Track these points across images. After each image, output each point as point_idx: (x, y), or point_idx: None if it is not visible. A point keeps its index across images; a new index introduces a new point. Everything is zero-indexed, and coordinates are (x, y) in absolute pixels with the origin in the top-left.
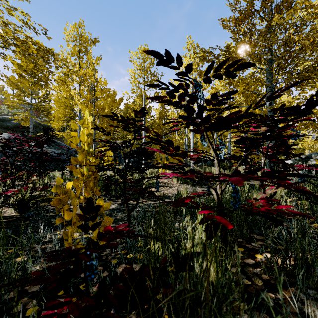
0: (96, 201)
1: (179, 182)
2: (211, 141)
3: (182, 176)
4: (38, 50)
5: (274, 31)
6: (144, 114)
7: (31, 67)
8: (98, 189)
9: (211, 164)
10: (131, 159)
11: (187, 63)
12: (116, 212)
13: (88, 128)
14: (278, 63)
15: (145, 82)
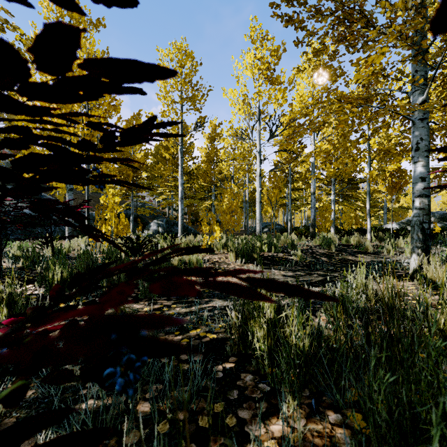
0: None
1: (240, 259)
2: None
3: None
4: None
5: None
6: None
7: None
8: None
9: (283, 230)
10: (163, 222)
11: (250, 62)
12: None
13: None
14: None
15: (182, 98)
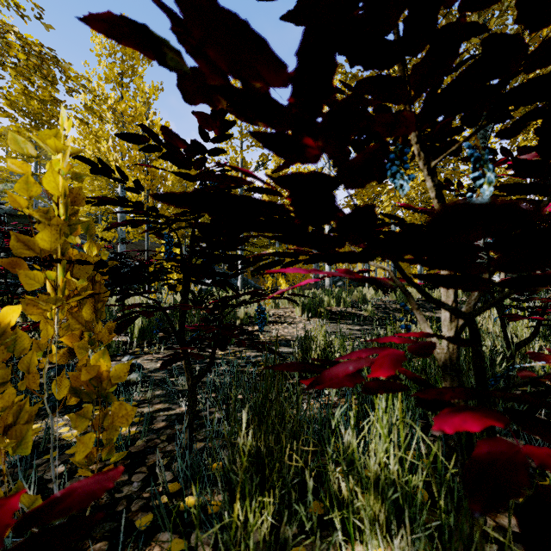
0: (90, 361)
1: (306, 313)
2: (436, 163)
3: (345, 276)
4: (27, 54)
5: (502, 1)
6: (225, 129)
7: (36, 107)
8: (109, 327)
9: (360, 284)
10: None
11: None
12: (177, 375)
13: (64, 155)
14: None
15: (243, 134)
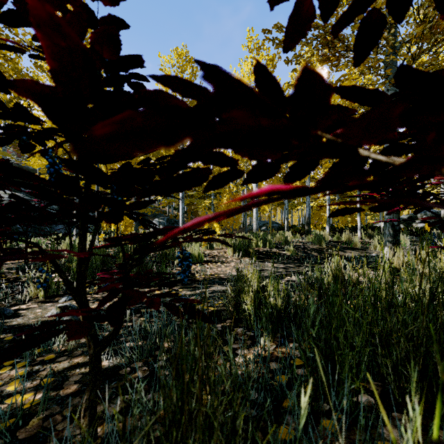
0: None
1: (237, 253)
2: None
3: None
4: None
5: None
6: None
7: None
8: None
9: (280, 228)
10: (164, 221)
11: (247, 70)
12: None
13: None
14: (421, 32)
15: None
